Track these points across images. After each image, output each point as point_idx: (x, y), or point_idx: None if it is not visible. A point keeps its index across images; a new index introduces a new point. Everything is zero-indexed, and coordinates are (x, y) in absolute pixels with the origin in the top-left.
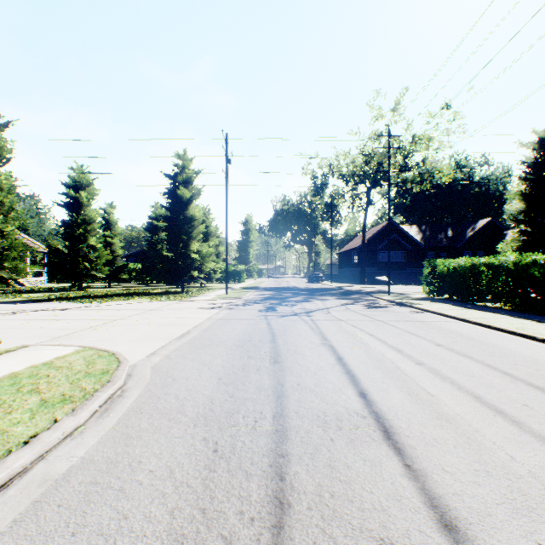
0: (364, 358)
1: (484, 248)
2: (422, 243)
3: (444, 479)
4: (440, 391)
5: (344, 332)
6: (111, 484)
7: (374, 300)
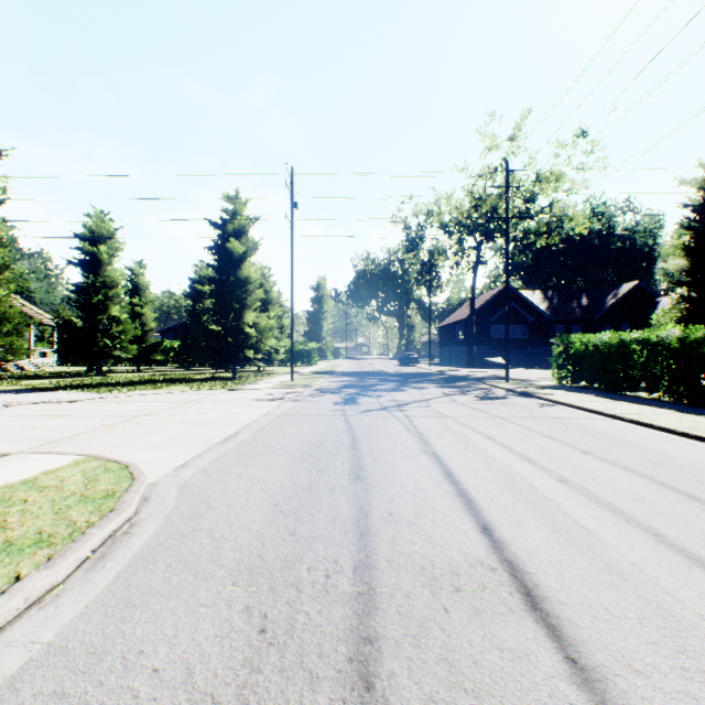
0: (482, 472)
1: (629, 320)
2: (549, 314)
3: (637, 687)
4: (601, 525)
5: (451, 434)
6: (87, 697)
7: (488, 388)
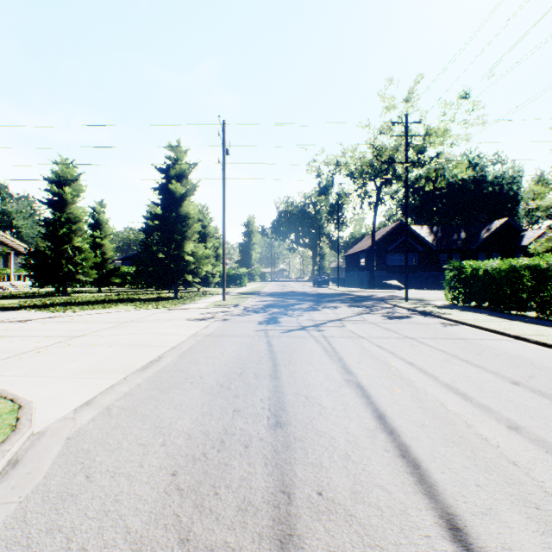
0: (417, 413)
1: (499, 250)
2: (434, 245)
3: None
4: None
5: (371, 358)
6: None
7: (391, 308)
